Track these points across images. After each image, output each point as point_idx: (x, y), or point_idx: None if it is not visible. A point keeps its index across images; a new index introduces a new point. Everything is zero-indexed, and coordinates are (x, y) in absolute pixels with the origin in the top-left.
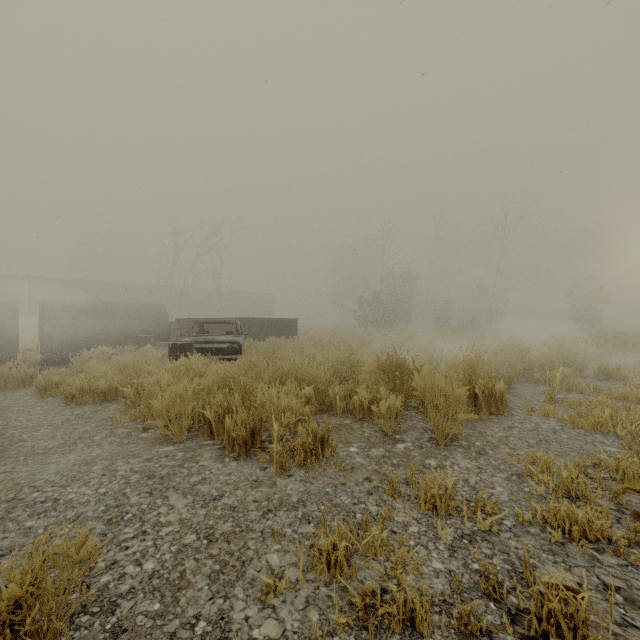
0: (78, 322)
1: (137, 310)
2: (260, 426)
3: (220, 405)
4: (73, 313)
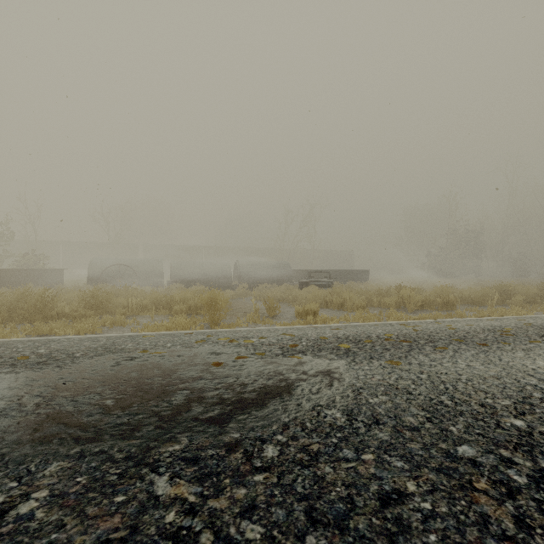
0: (252, 271)
1: (276, 265)
2: (343, 302)
3: (330, 298)
4: (250, 267)
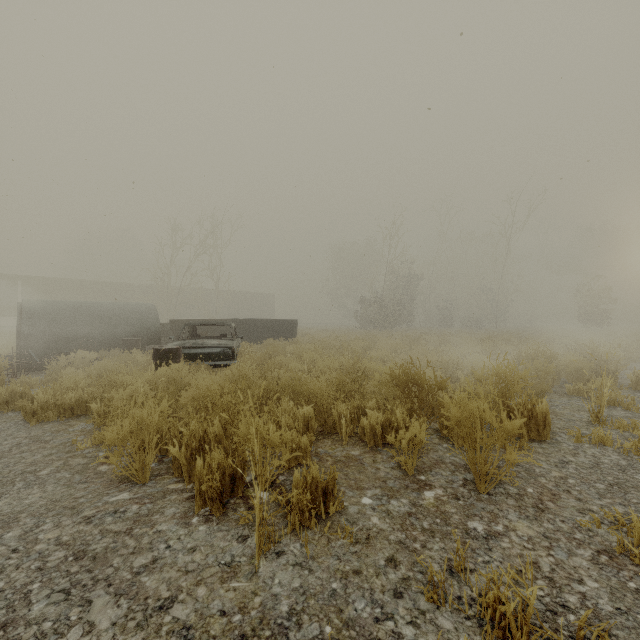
0: (59, 324)
1: (125, 311)
2: (242, 469)
3: (194, 435)
4: (54, 314)
